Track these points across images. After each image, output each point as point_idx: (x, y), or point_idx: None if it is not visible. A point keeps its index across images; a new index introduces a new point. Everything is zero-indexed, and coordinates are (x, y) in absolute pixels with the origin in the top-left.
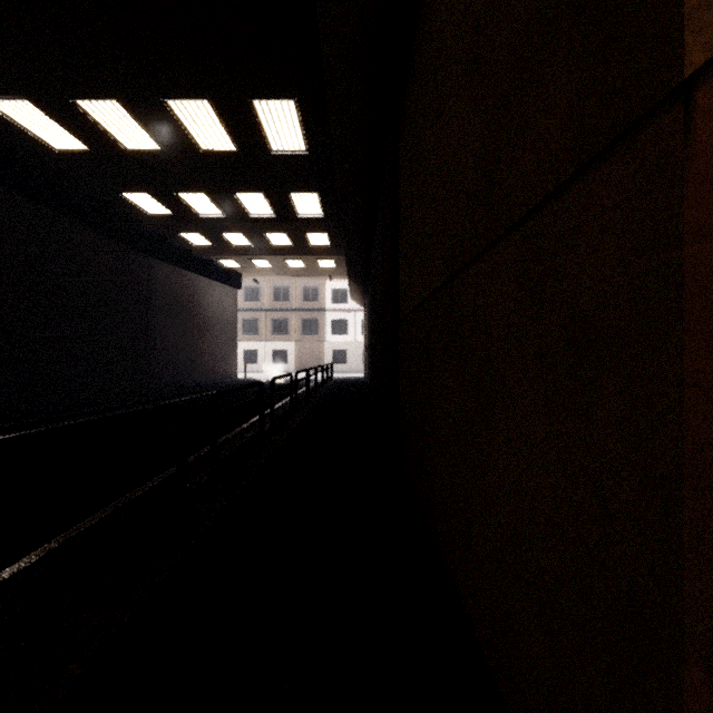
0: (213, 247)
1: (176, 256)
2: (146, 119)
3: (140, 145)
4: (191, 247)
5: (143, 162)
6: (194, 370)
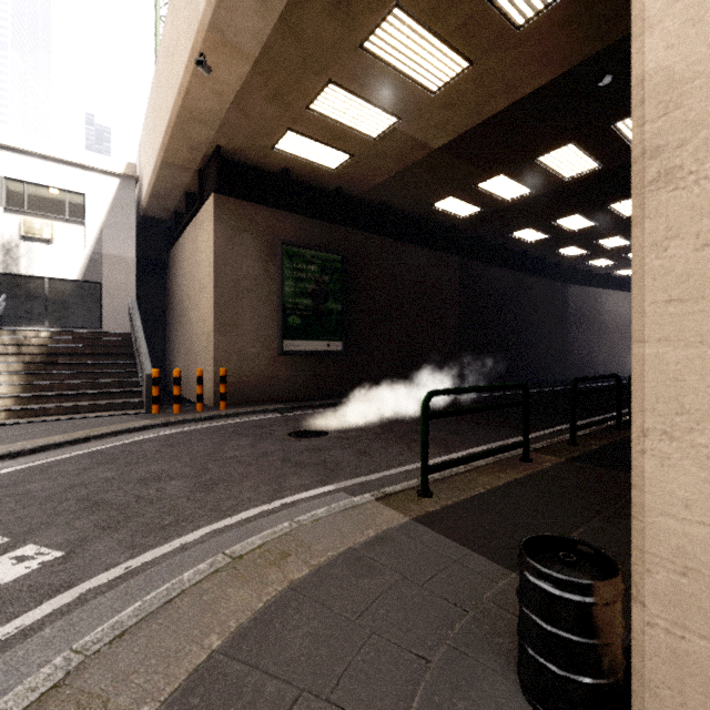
0: (613, 265)
1: (579, 277)
2: (591, 216)
3: (581, 227)
4: (592, 268)
5: (578, 233)
6: (593, 365)
